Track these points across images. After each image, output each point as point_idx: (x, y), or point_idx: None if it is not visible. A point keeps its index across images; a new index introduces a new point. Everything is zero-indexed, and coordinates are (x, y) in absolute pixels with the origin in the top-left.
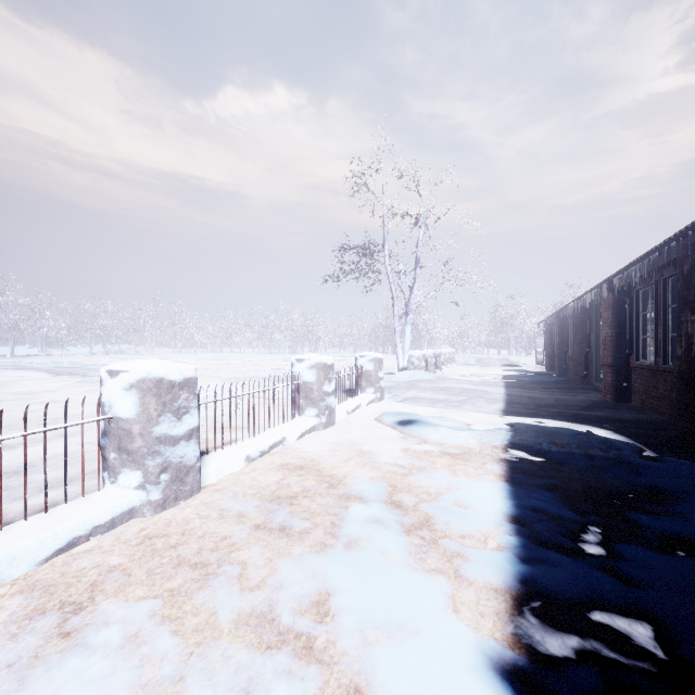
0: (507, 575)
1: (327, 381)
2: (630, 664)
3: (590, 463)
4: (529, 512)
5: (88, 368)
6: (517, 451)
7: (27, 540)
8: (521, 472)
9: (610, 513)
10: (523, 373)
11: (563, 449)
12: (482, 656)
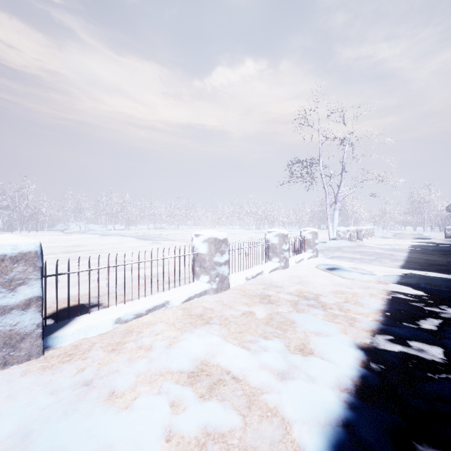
0: (374, 326)
1: (284, 243)
2: (422, 355)
3: (450, 294)
4: (396, 309)
5: (152, 236)
6: (402, 286)
7: (178, 293)
8: (400, 295)
9: (449, 315)
10: (430, 244)
11: (434, 287)
12: (354, 343)
